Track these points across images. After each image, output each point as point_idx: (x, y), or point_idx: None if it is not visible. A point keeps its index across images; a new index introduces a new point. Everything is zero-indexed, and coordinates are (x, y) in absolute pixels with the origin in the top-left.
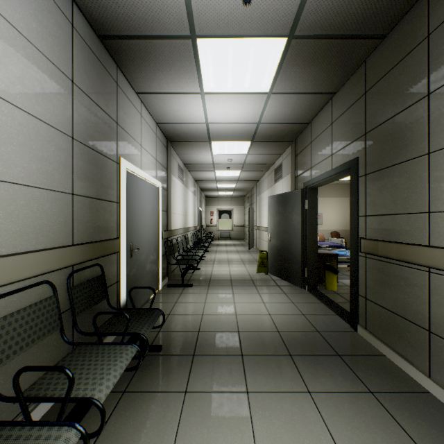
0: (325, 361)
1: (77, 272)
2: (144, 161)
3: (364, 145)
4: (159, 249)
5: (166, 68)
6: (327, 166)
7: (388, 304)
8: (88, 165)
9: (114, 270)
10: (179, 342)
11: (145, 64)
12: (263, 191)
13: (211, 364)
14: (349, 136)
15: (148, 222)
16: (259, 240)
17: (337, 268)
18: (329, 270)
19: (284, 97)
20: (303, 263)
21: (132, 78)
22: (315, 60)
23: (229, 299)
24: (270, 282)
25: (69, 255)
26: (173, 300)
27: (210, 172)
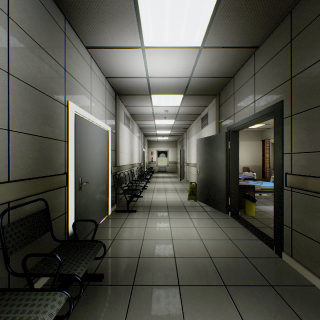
0: (260, 293)
1: (13, 209)
2: (94, 108)
3: (290, 88)
4: (108, 181)
5: (110, 20)
6: (249, 111)
7: (318, 237)
8: (29, 103)
9: (61, 202)
10: (120, 269)
11: (90, 15)
12: (192, 136)
13: (150, 297)
14: (273, 82)
15: (97, 159)
16: (188, 173)
17: (254, 197)
18: (248, 199)
19: (214, 51)
20: (227, 193)
21: (80, 30)
22: (245, 11)
23: (166, 224)
24: (199, 208)
25: (1, 193)
26: (118, 225)
27: (151, 121)
